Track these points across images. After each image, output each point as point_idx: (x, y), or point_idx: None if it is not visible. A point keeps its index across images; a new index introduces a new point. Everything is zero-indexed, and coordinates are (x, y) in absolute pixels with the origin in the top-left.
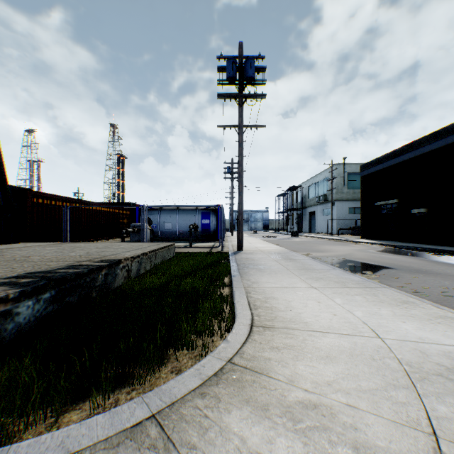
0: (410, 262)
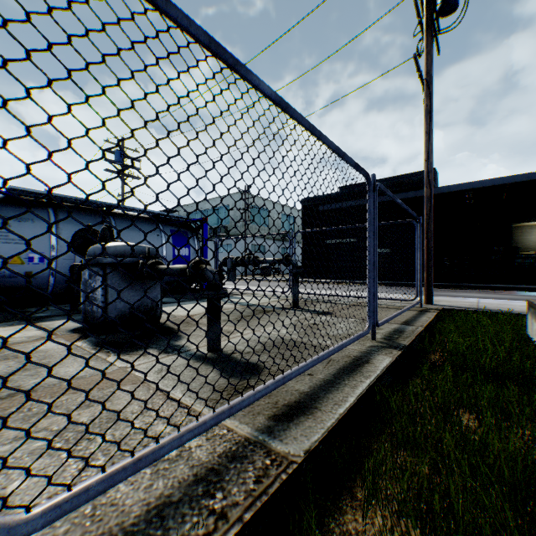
0: (514, 296)
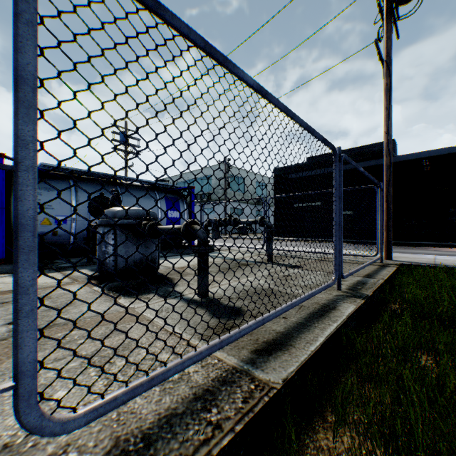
0: None
